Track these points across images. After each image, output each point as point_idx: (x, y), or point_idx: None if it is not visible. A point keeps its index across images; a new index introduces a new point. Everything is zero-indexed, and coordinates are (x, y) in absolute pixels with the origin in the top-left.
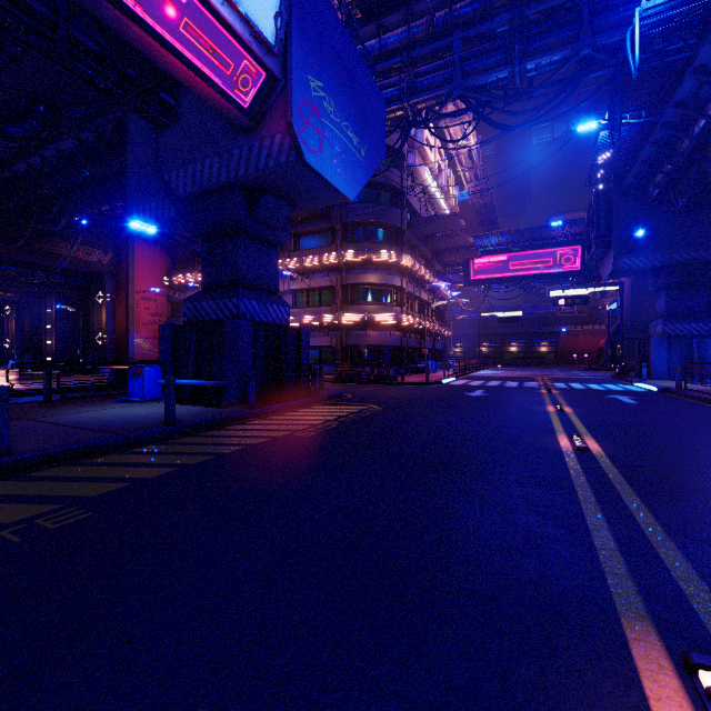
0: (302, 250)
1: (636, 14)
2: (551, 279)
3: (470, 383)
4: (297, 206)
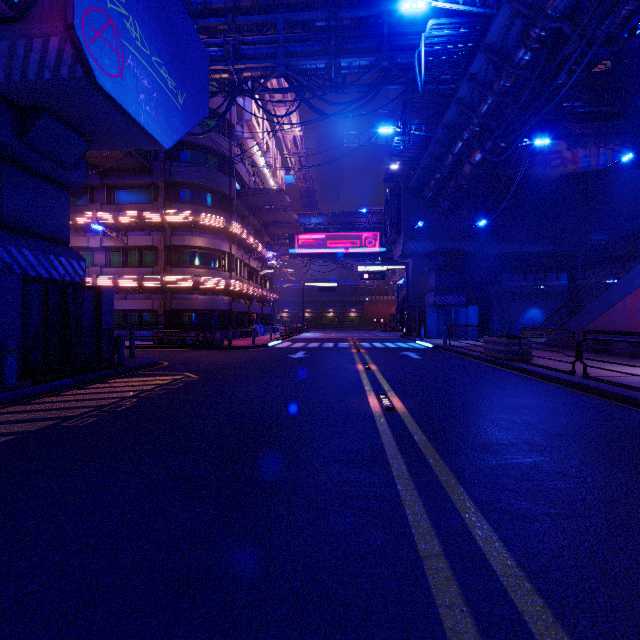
0: (118, 204)
1: (422, 38)
2: (358, 257)
3: (294, 345)
4: (95, 142)
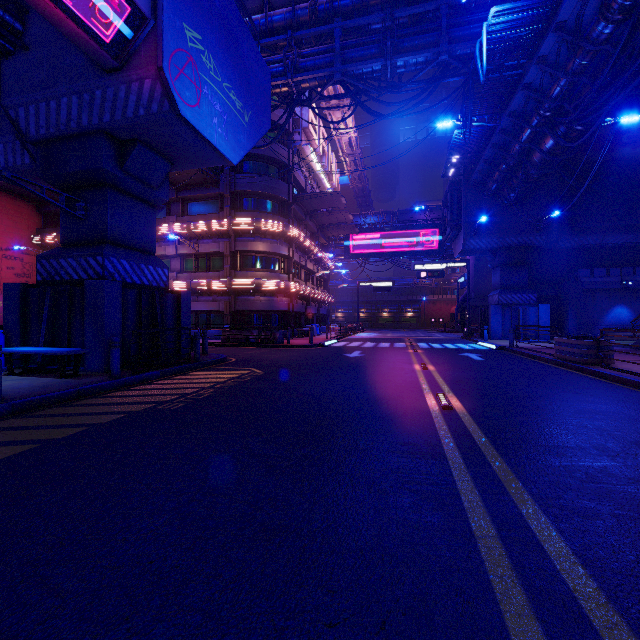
0: (191, 215)
1: (484, 27)
2: (415, 255)
3: (349, 345)
4: (176, 164)
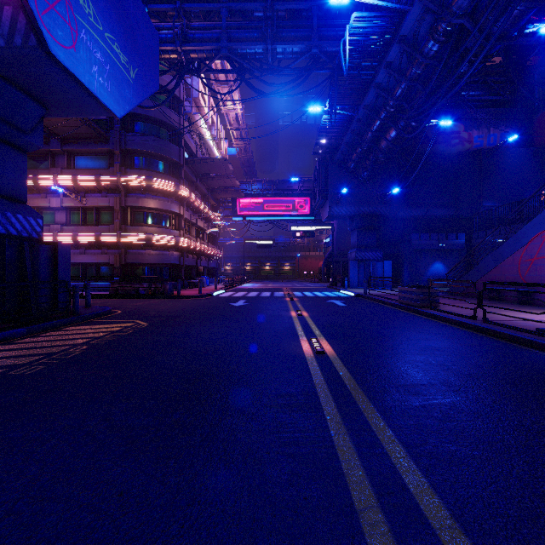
0: (78, 169)
1: (346, 29)
2: (291, 219)
3: (235, 295)
4: (51, 109)
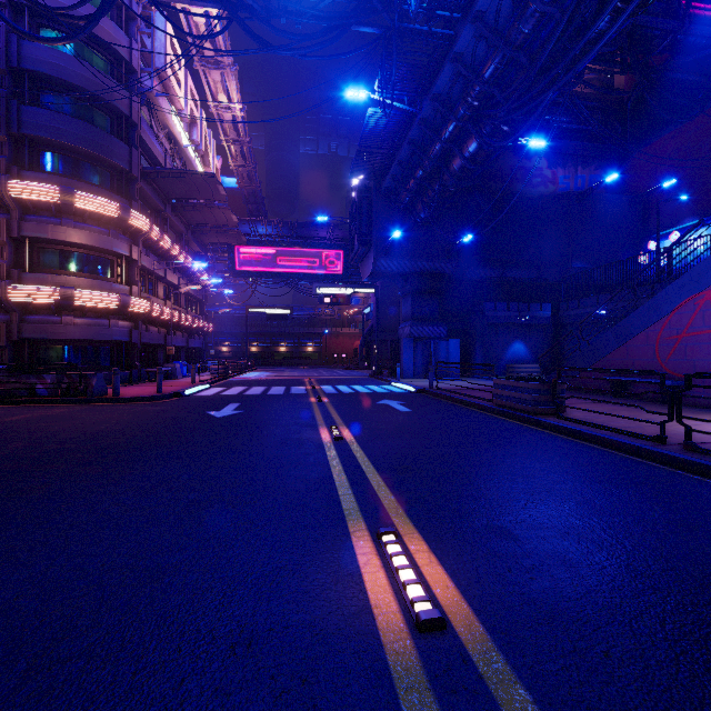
0: None
1: None
2: (317, 279)
3: (225, 392)
4: None
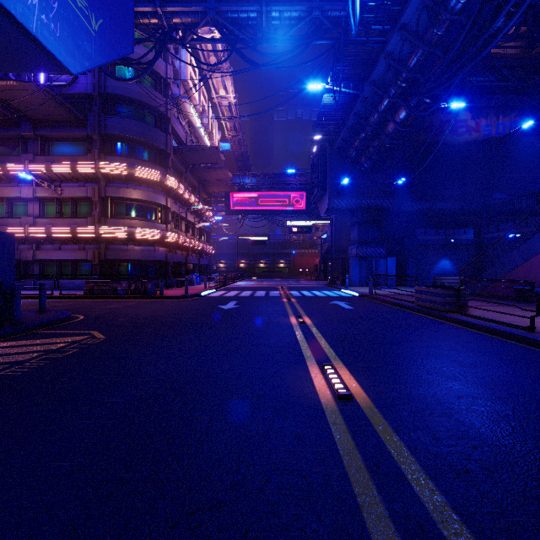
0: (52, 155)
1: None
2: (287, 214)
3: (226, 294)
4: None
